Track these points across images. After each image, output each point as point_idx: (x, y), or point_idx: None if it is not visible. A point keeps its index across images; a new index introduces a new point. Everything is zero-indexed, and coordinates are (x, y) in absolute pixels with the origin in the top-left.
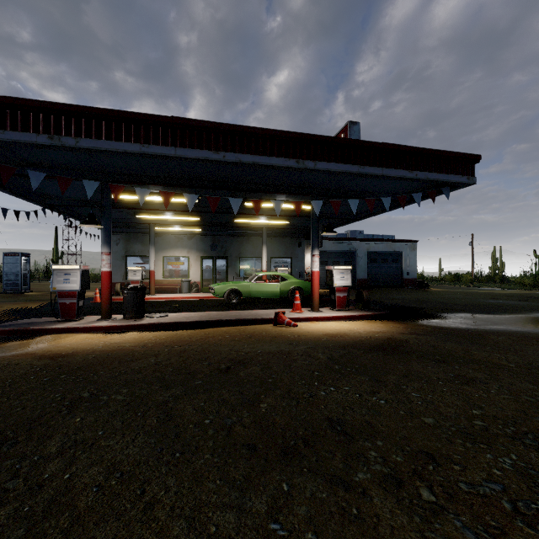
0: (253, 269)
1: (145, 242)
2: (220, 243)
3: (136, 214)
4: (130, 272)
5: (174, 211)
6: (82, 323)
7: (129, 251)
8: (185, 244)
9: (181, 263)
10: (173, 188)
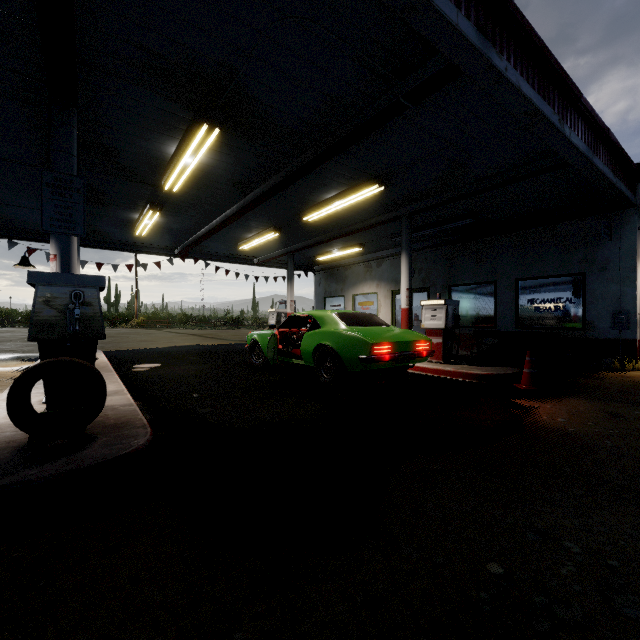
0: (476, 310)
1: (338, 278)
2: (417, 265)
3: (239, 246)
4: (270, 315)
5: (247, 232)
6: None
7: (327, 291)
8: (374, 274)
9: (370, 302)
10: (118, 205)
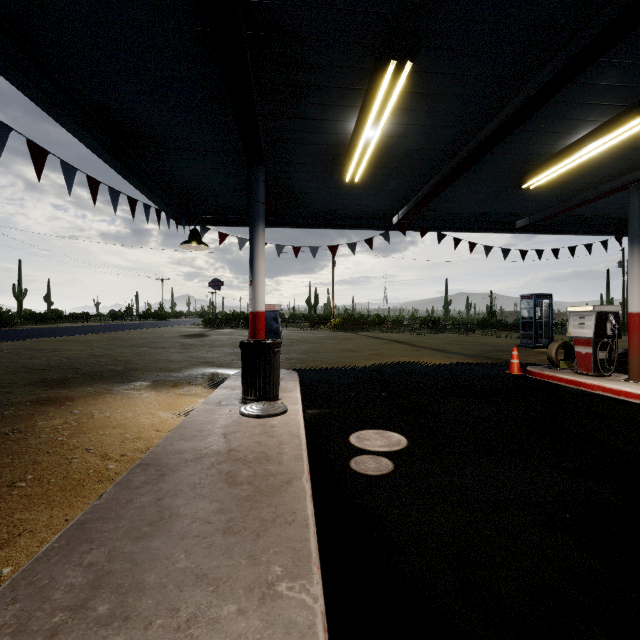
0: None
1: None
2: None
3: (520, 183)
4: (571, 318)
5: (578, 123)
6: (230, 386)
7: None
8: None
9: None
10: (320, 90)
